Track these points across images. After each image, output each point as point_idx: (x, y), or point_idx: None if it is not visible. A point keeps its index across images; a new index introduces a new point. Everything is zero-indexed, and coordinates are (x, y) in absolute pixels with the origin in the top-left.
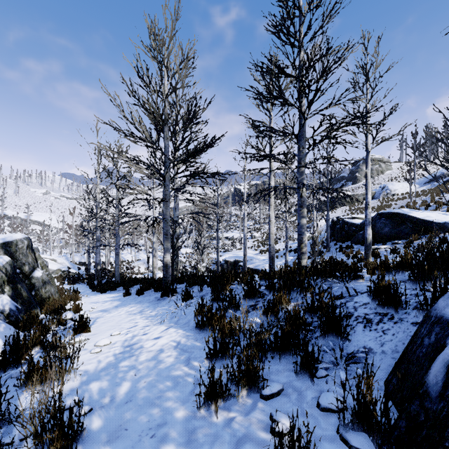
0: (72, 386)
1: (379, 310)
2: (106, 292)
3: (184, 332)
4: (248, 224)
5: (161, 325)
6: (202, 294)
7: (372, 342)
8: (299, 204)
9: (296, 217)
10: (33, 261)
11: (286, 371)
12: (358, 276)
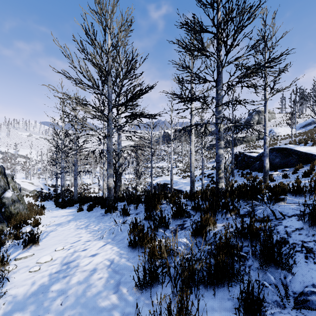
0: None
1: None
2: (66, 208)
3: (119, 249)
4: (173, 157)
5: (100, 240)
6: (137, 211)
7: None
8: (217, 137)
9: (208, 152)
10: (4, 184)
11: (223, 311)
12: (282, 199)
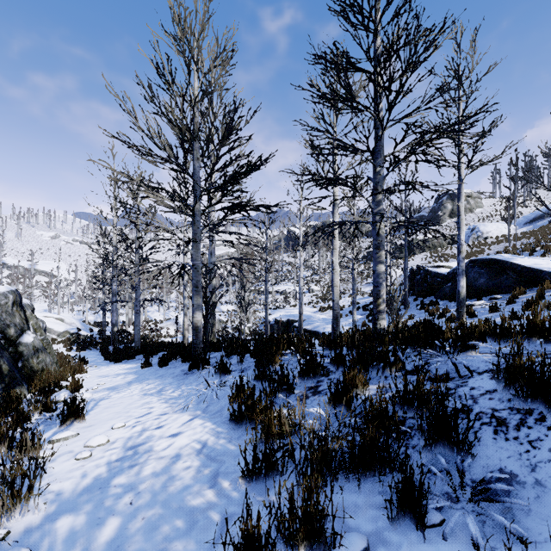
0: (29, 523)
1: (517, 404)
2: (122, 362)
3: (214, 426)
4: (304, 275)
5: (184, 413)
6: (243, 367)
7: (514, 461)
8: (375, 245)
9: (364, 266)
10: (21, 322)
11: (370, 507)
12: (471, 346)
